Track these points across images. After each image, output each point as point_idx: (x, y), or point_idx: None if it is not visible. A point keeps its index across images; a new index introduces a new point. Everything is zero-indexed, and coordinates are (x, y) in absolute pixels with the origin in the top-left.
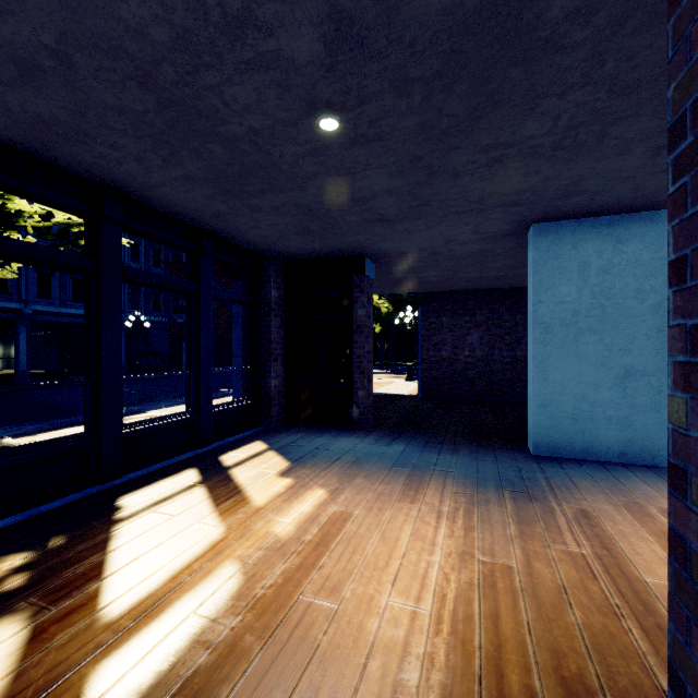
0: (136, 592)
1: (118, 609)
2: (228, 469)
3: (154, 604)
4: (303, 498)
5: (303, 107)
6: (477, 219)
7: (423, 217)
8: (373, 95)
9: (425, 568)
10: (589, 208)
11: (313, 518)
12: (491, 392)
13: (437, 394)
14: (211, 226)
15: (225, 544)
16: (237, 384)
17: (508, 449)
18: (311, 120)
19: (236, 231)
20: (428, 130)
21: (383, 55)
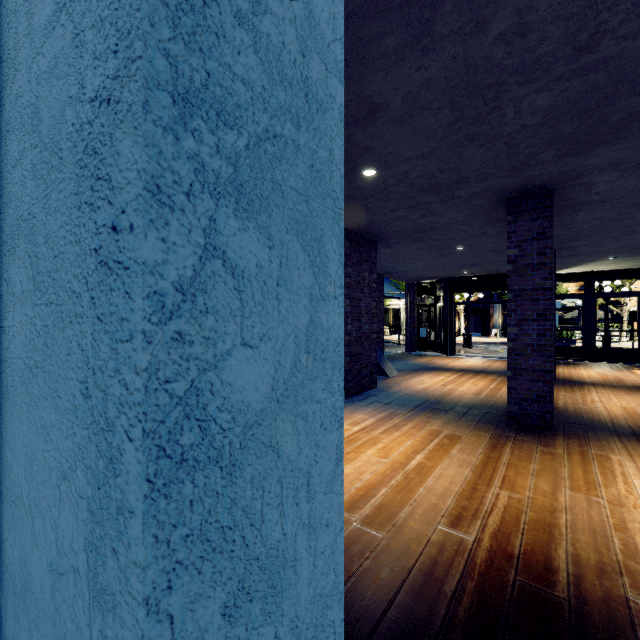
0: None
1: None
2: None
3: None
4: None
5: None
6: None
7: None
8: None
9: None
10: None
11: None
12: None
13: None
14: None
15: None
16: None
17: None
18: None
19: None
20: None
21: None
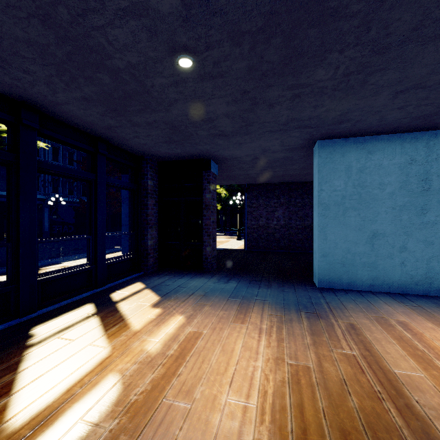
0: (37, 405)
1: (20, 420)
2: (116, 303)
3: (50, 414)
4: (168, 323)
5: (167, 49)
6: (283, 136)
7: (249, 134)
8: (216, 43)
9: (252, 371)
10: (352, 131)
11: (175, 337)
12: (289, 246)
13: (257, 248)
14: (104, 135)
15: (109, 361)
16: (124, 243)
17: (302, 284)
18: (172, 59)
19: (122, 139)
20: (253, 71)
21: (223, 11)
